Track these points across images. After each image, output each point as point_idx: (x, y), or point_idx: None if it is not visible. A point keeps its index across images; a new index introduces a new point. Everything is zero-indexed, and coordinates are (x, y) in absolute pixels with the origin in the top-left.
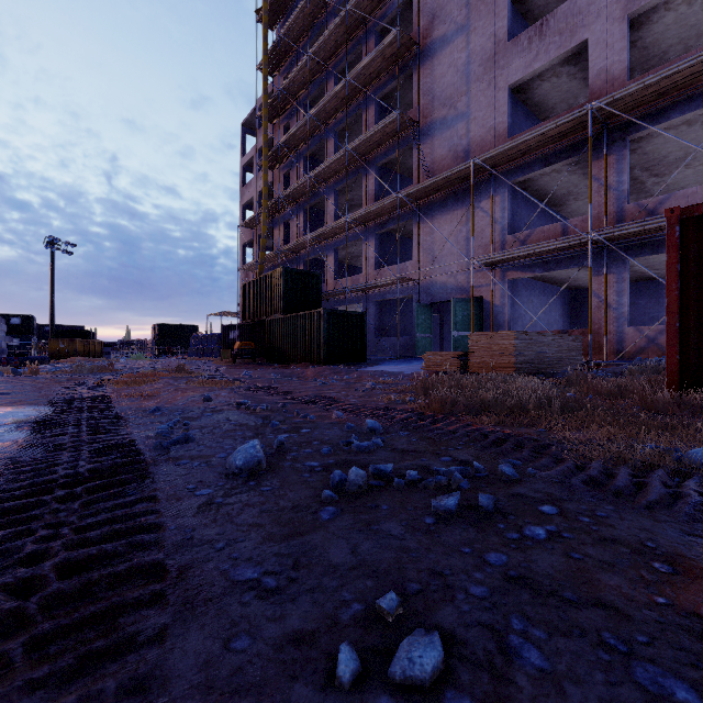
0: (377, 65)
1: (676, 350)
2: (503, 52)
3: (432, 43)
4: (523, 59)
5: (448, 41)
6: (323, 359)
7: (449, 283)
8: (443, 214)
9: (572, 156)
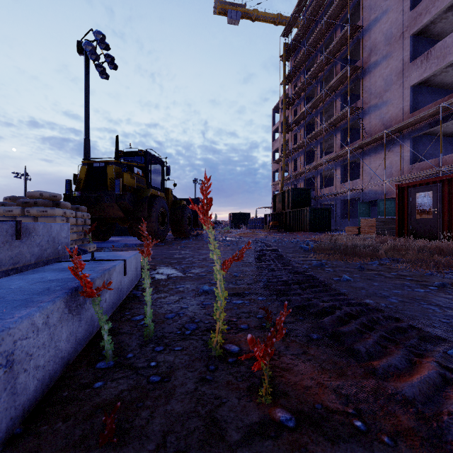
0: (340, 81)
1: (397, 226)
2: (407, 68)
3: (370, 65)
4: (417, 72)
5: (378, 63)
6: (308, 230)
7: (379, 191)
8: (375, 154)
9: (444, 123)
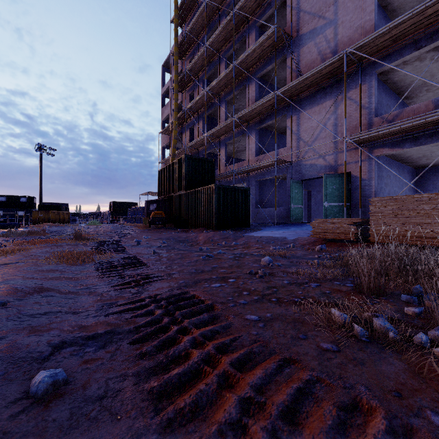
0: None
1: None
2: None
3: None
4: None
5: None
6: (215, 225)
7: (318, 163)
8: (312, 107)
9: None
